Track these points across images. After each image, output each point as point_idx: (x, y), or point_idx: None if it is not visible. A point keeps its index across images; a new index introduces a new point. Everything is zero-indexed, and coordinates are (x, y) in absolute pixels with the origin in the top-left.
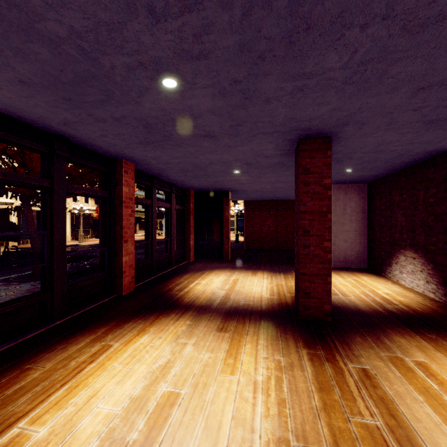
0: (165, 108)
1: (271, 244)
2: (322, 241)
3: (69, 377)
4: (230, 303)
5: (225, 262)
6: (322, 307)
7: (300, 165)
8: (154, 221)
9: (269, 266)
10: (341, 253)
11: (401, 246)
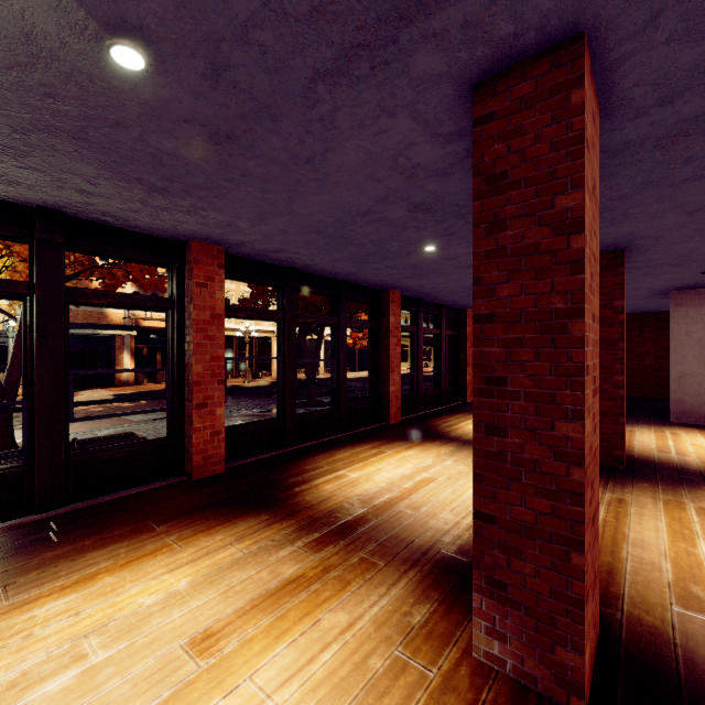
0: (428, 257)
1: None
2: (611, 374)
3: (361, 460)
4: None
5: None
6: (611, 452)
7: None
8: (420, 350)
9: None
10: None
11: None
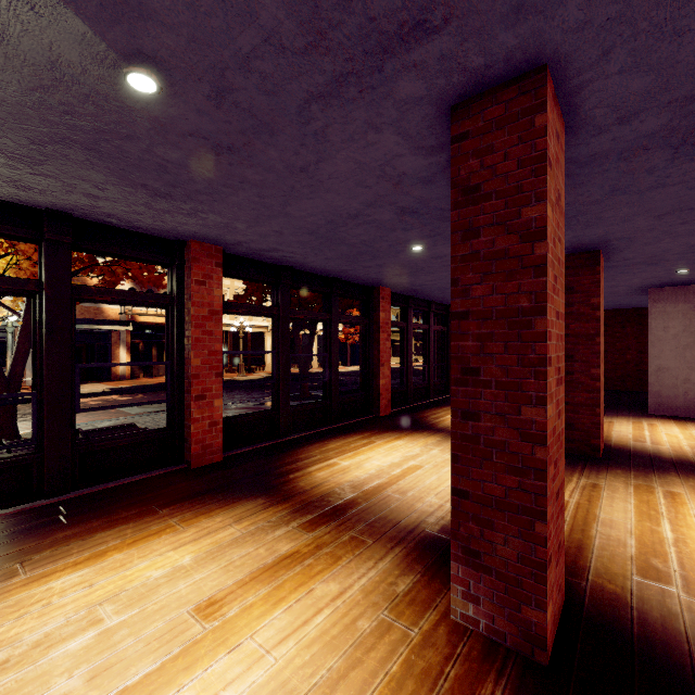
0: (415, 256)
1: None
2: (588, 367)
3: (352, 450)
4: None
5: None
6: (588, 441)
7: None
8: (409, 345)
9: None
10: None
11: None
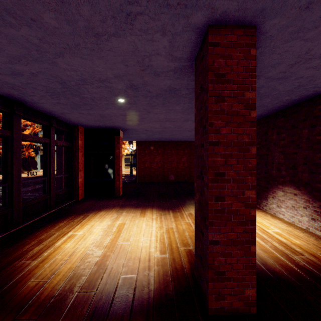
0: None
1: (159, 178)
2: (242, 189)
3: None
4: (102, 282)
5: (116, 198)
6: (242, 293)
7: (210, 68)
8: (16, 157)
9: (158, 201)
10: None
11: (279, 182)
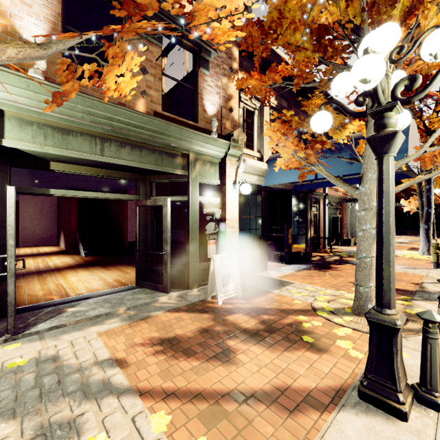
0: None
1: None
2: None
3: None
4: None
5: None
6: None
7: None
8: None
9: None
10: (39, 237)
11: (61, 230)
